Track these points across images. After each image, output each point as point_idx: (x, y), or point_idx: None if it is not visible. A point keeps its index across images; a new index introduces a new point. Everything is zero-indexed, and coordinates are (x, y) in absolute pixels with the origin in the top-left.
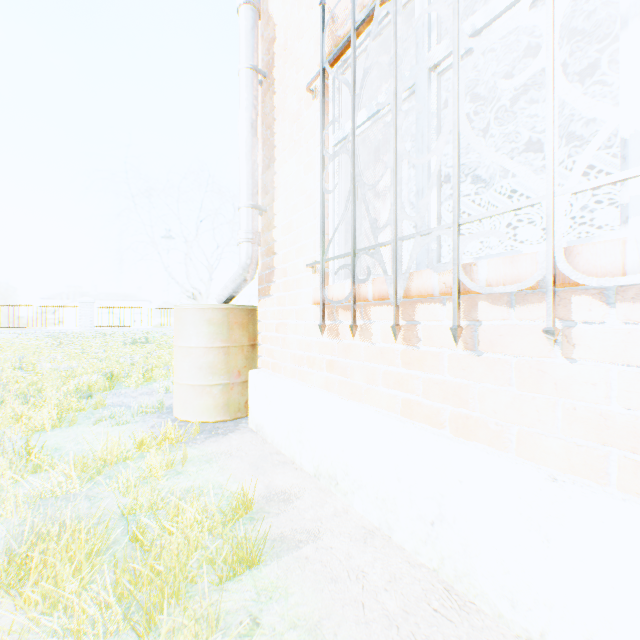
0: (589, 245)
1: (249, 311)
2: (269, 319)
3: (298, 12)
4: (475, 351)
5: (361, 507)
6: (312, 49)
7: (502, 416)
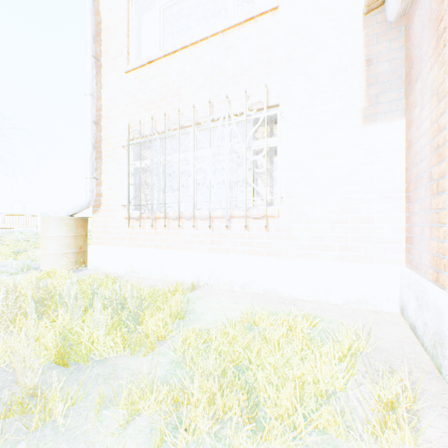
0: (184, 212)
1: (85, 220)
2: (99, 223)
3: (116, 111)
4: (170, 230)
5: (143, 274)
6: (123, 130)
7: (174, 243)
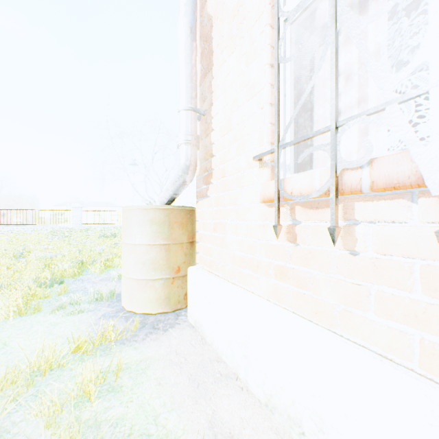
0: None
1: (188, 211)
2: (206, 219)
3: None
4: None
5: None
6: None
7: None
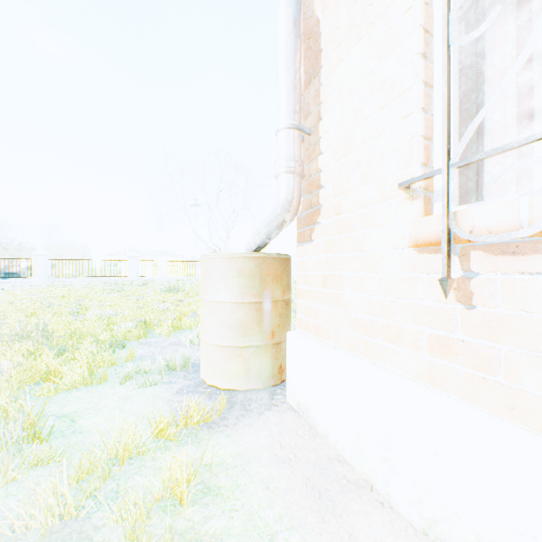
0: None
1: (282, 261)
2: (311, 270)
3: None
4: None
5: None
6: None
7: None
